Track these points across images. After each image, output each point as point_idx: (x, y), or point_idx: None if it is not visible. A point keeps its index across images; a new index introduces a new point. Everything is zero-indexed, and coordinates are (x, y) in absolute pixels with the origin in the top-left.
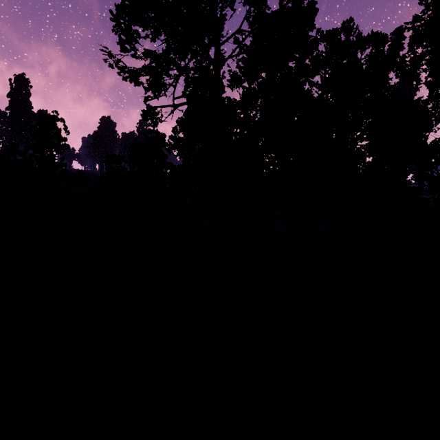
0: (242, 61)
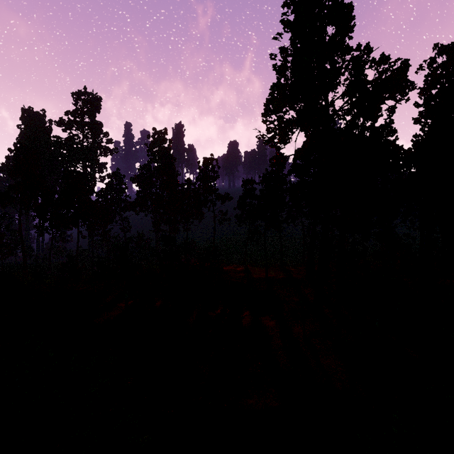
0: (346, 112)
